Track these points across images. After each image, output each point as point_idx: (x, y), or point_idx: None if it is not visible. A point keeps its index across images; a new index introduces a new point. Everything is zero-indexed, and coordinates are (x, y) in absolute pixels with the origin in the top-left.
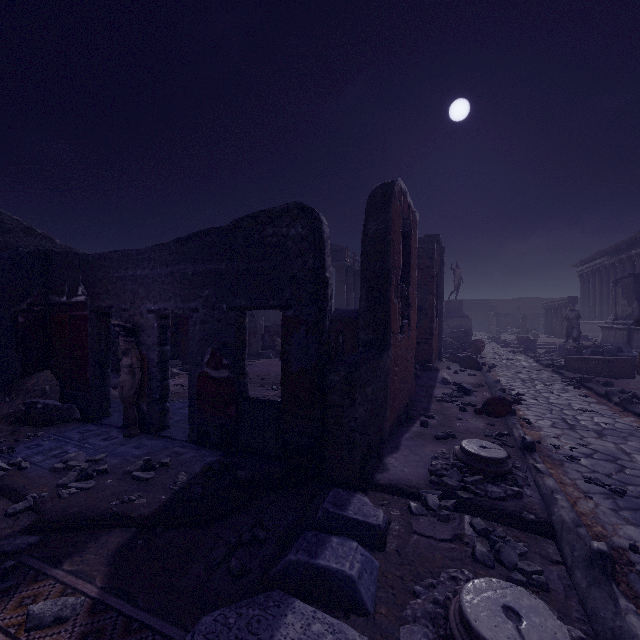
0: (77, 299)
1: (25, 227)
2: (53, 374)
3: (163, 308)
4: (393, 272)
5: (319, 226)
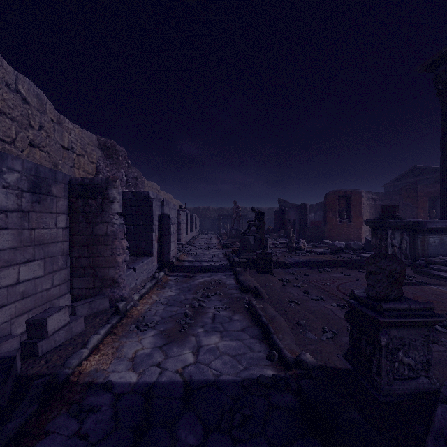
0: (286, 217)
1: (283, 200)
2: (283, 231)
3: (293, 218)
4: (329, 210)
5: (305, 206)
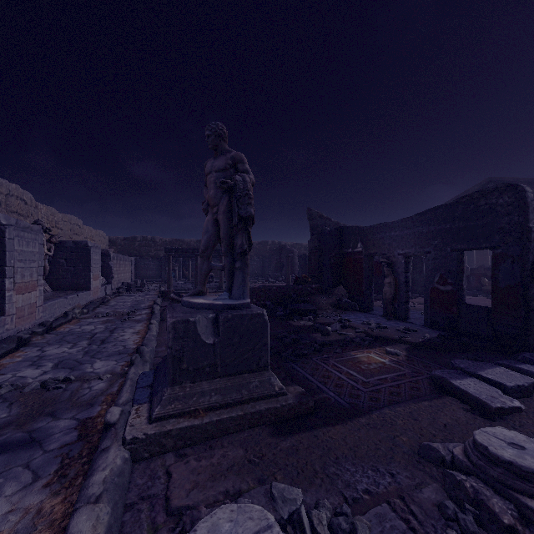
0: (357, 250)
1: (320, 215)
2: (344, 288)
3: (407, 252)
4: None
5: (522, 195)
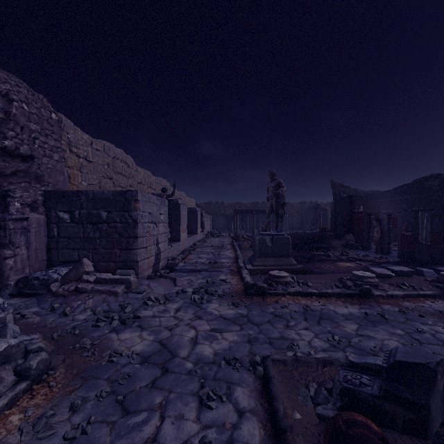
0: (360, 210)
1: (340, 185)
2: (352, 235)
3: (388, 212)
4: None
5: None
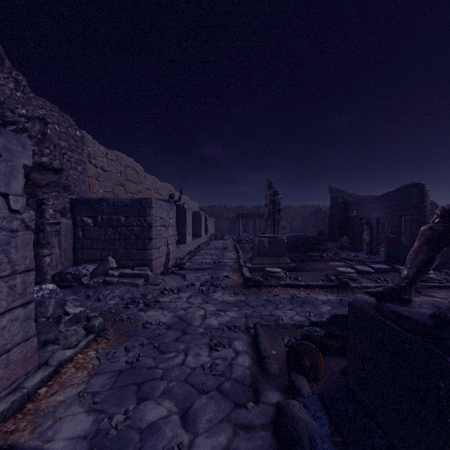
0: (353, 214)
1: (338, 190)
2: (347, 237)
3: (377, 216)
4: None
5: (421, 189)
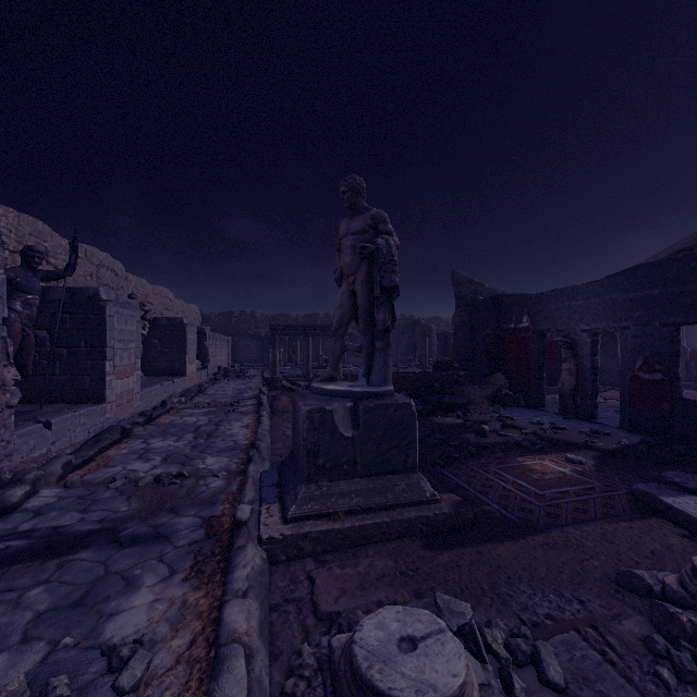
0: (522, 325)
1: (468, 279)
2: (503, 376)
3: (595, 328)
4: None
5: None
